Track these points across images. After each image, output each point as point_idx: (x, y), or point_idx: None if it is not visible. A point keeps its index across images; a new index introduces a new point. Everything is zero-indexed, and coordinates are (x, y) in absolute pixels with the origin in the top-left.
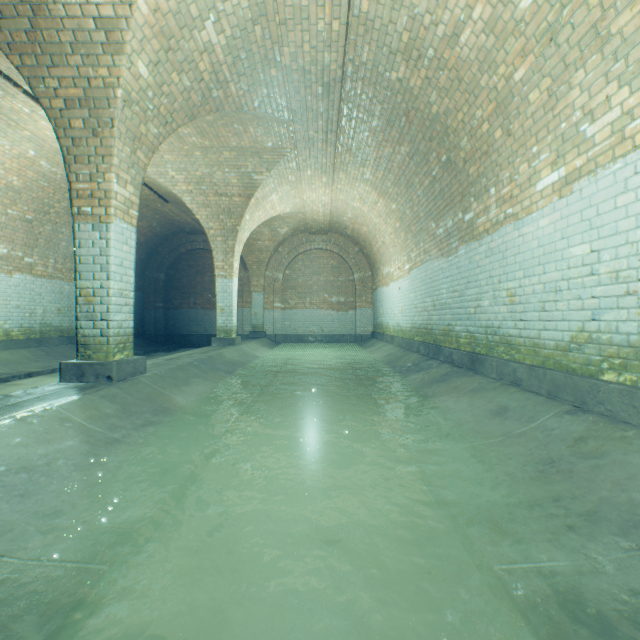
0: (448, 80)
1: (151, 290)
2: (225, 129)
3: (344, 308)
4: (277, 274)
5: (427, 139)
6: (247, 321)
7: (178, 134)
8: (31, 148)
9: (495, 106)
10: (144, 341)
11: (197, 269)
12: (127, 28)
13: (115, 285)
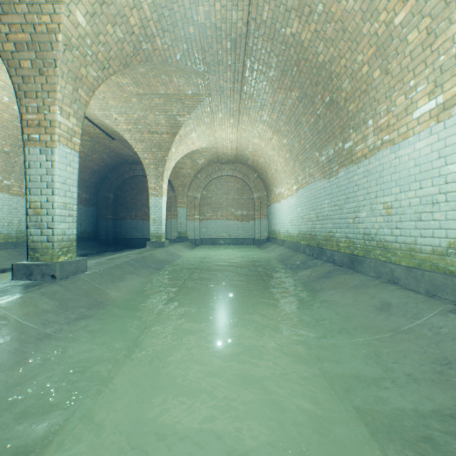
0: (334, 31)
1: (103, 206)
2: (155, 79)
3: (246, 219)
4: (196, 194)
5: (314, 84)
6: (174, 229)
7: (118, 84)
8: (5, 95)
9: (375, 50)
10: (98, 244)
11: (137, 190)
12: None
13: (59, 199)
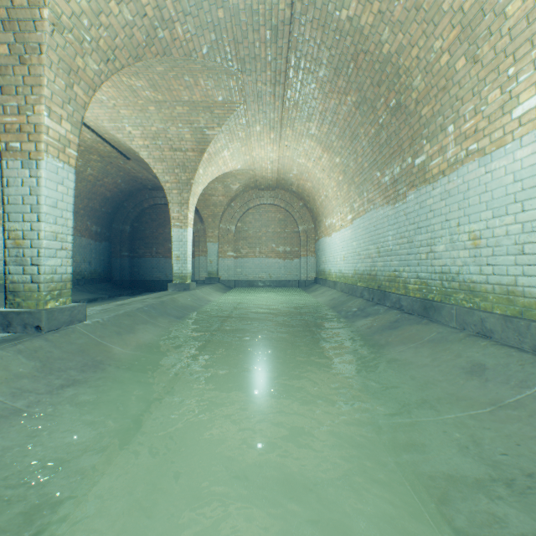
0: (404, 11)
1: (117, 240)
2: (176, 82)
3: (290, 257)
4: (230, 226)
5: (375, 84)
6: (203, 268)
7: (131, 87)
8: None
9: (459, 31)
10: (111, 286)
11: (159, 222)
12: None
13: (47, 227)
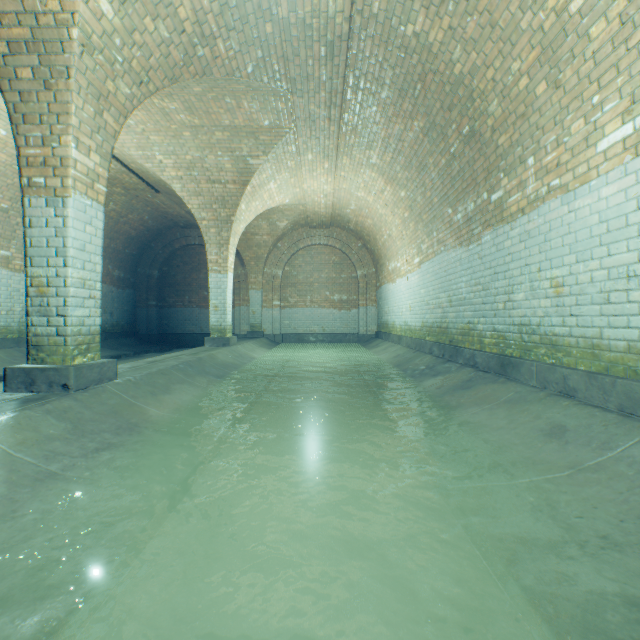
0: (477, 27)
1: (144, 287)
2: (216, 104)
3: (346, 306)
4: (276, 271)
5: (446, 108)
6: (244, 320)
7: (164, 110)
8: (1, 127)
9: (539, 52)
10: (136, 341)
11: (192, 265)
12: None
13: (74, 273)
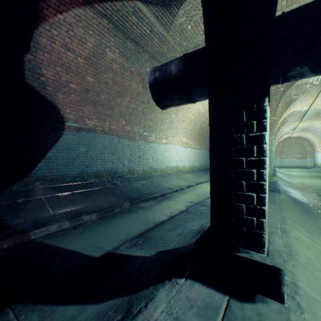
0: None
1: None
2: None
3: (301, 158)
4: (278, 149)
5: None
6: None
7: None
8: None
9: None
10: None
11: None
12: (279, 135)
13: None
